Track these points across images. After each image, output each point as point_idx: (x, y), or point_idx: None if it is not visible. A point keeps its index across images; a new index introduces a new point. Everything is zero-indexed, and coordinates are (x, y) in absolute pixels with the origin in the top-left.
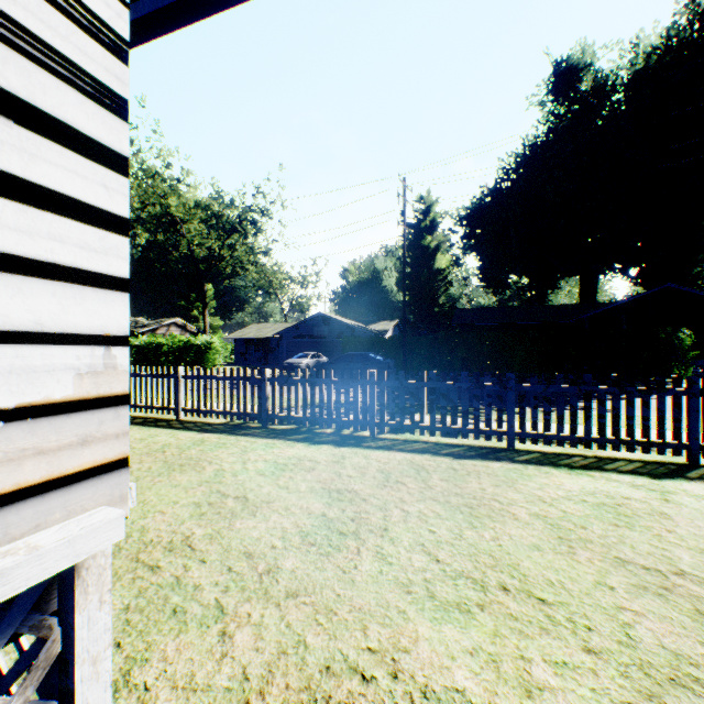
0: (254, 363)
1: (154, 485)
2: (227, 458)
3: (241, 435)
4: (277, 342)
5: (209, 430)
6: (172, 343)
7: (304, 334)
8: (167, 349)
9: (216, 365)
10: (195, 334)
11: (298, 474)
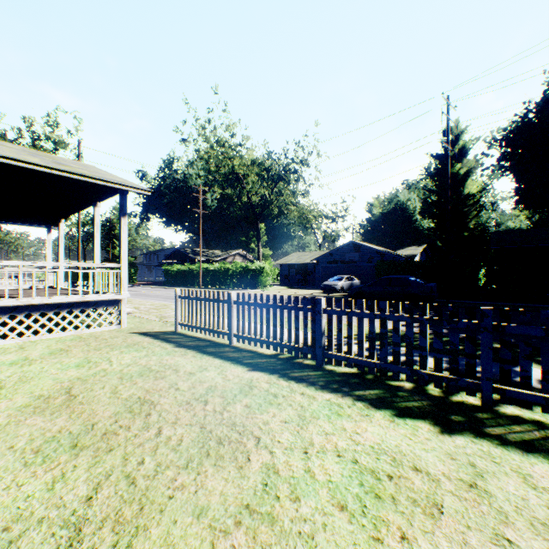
0: (295, 284)
1: (169, 501)
2: (279, 432)
3: (293, 379)
4: (313, 267)
5: (258, 366)
6: (235, 268)
7: (336, 260)
8: (232, 273)
9: (266, 286)
10: (252, 262)
11: (414, 525)
